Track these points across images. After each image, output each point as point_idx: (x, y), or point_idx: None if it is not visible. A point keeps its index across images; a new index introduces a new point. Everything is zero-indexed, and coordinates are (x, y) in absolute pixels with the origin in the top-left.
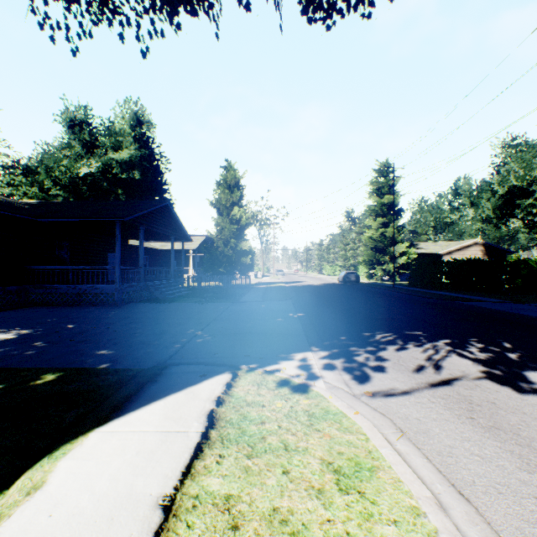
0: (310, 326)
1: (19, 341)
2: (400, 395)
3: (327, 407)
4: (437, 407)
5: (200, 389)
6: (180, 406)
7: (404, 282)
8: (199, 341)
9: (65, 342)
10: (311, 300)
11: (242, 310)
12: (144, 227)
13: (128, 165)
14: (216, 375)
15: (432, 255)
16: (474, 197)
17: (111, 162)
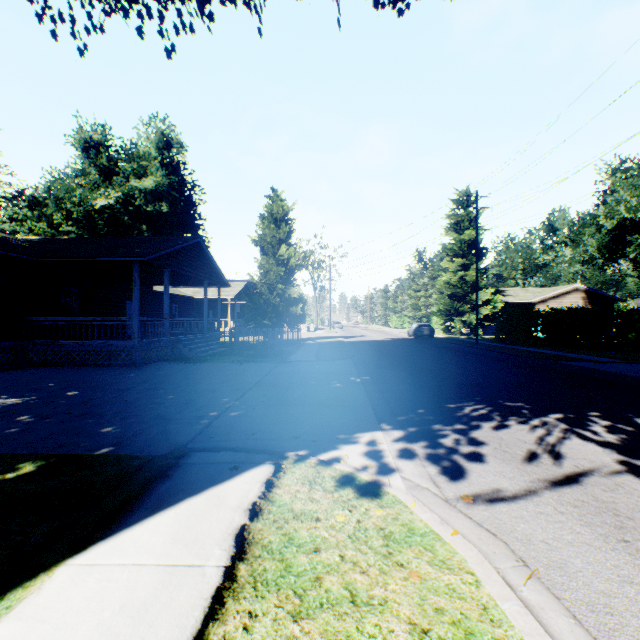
0: (378, 395)
1: (1, 414)
2: (512, 500)
3: (411, 522)
4: (570, 521)
5: (228, 490)
6: (198, 519)
7: (488, 336)
8: (233, 414)
9: (59, 416)
10: (377, 360)
11: (290, 373)
12: (170, 269)
13: (154, 196)
14: (252, 467)
15: (522, 304)
16: (575, 233)
17: (133, 192)
